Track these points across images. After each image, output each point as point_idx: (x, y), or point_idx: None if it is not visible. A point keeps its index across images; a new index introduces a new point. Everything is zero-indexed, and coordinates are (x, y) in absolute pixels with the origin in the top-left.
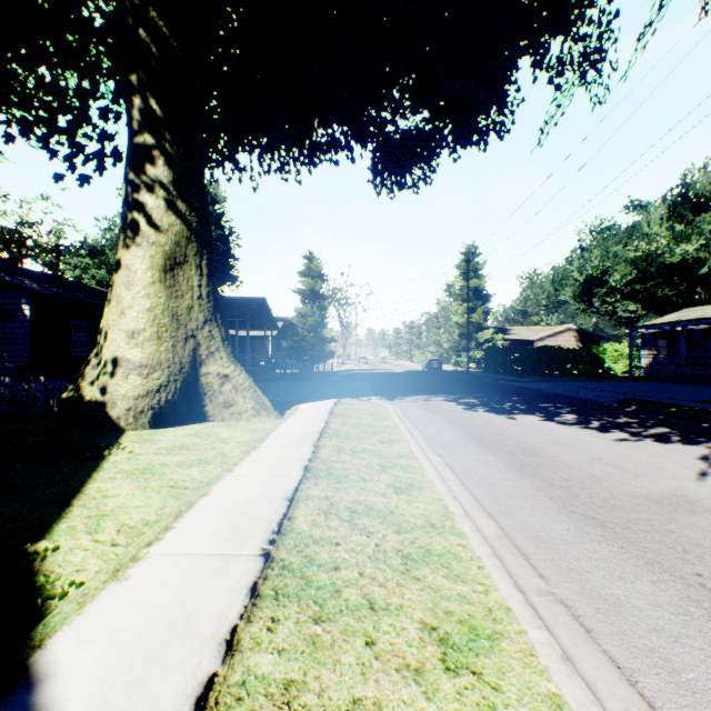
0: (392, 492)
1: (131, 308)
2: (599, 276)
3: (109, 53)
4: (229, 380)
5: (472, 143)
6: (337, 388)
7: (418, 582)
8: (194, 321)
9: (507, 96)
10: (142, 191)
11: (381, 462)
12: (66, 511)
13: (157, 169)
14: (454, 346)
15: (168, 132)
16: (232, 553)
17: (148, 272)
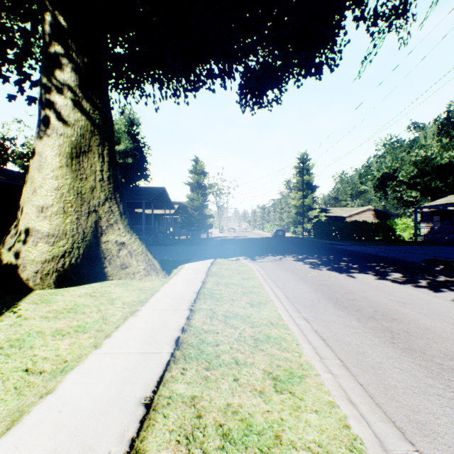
0: (271, 388)
1: (41, 187)
2: (391, 173)
3: None
4: (125, 246)
5: (311, 74)
6: (213, 250)
7: None
8: (96, 199)
9: (337, 37)
10: (53, 92)
11: (253, 333)
12: None
13: (65, 74)
14: (293, 220)
15: (74, 45)
16: None
17: (56, 158)
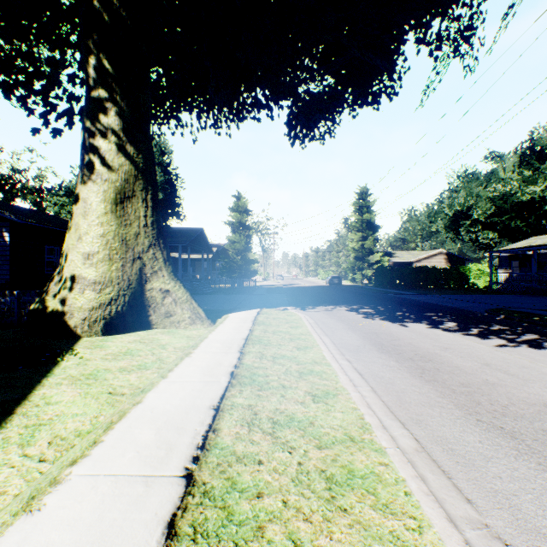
0: (310, 400)
1: (87, 234)
2: (465, 211)
3: (75, 29)
4: (169, 294)
5: (368, 104)
6: (259, 299)
7: (345, 515)
8: (141, 245)
9: (396, 64)
10: (97, 137)
11: (298, 368)
12: (6, 420)
13: (109, 118)
14: (351, 266)
15: (118, 88)
16: (154, 475)
17: (101, 204)
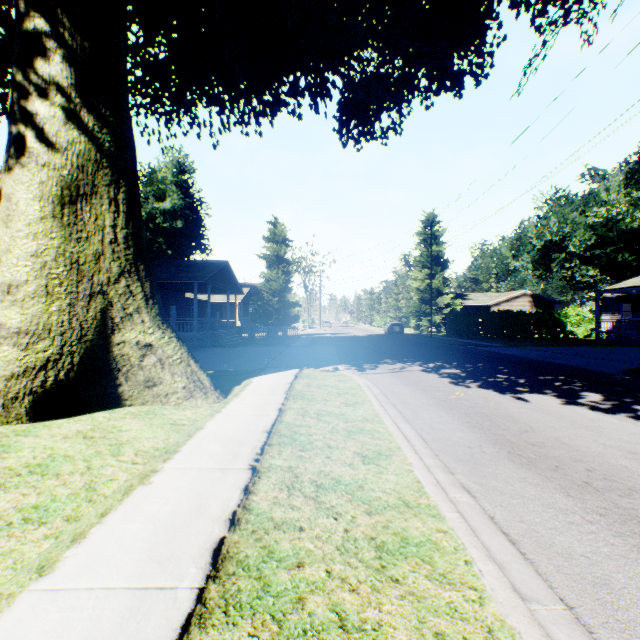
0: None
1: (8, 252)
2: (558, 241)
3: None
4: (152, 351)
5: (447, 89)
6: (299, 354)
7: None
8: (105, 272)
9: (488, 29)
10: (32, 96)
11: (373, 530)
12: None
13: (52, 66)
14: (415, 310)
15: (67, 17)
16: None
17: (35, 204)
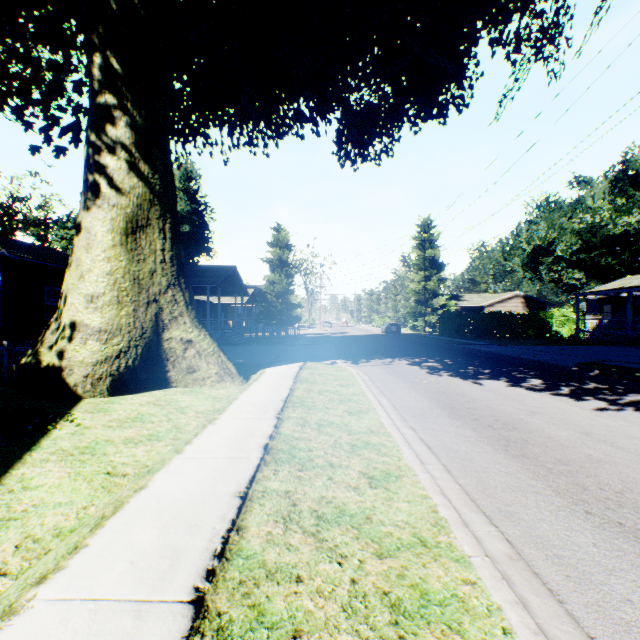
0: (366, 485)
1: (90, 271)
2: (546, 246)
3: (80, 26)
4: (192, 345)
5: (432, 117)
6: (302, 351)
7: None
8: (157, 285)
9: (467, 69)
10: (103, 153)
11: (350, 440)
12: None
13: (118, 130)
14: (411, 311)
15: (130, 93)
16: (151, 599)
17: (108, 235)
